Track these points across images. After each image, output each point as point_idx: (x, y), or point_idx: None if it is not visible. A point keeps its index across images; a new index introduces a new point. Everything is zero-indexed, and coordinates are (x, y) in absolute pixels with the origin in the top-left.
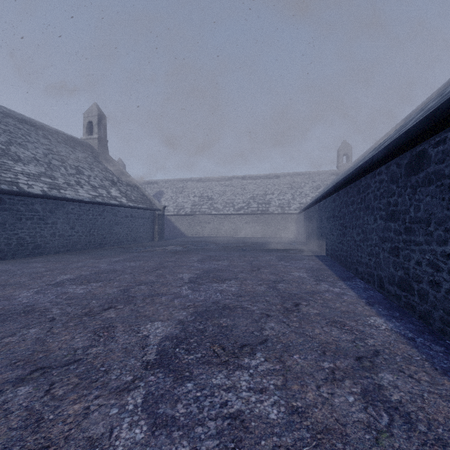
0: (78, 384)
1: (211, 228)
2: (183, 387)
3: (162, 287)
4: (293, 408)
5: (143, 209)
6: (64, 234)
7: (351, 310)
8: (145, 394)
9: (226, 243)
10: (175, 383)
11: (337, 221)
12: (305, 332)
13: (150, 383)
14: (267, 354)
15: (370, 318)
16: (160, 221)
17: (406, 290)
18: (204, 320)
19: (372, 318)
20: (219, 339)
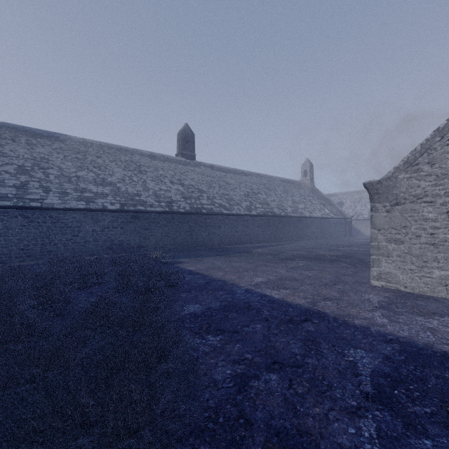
0: None
1: None
2: None
3: None
4: None
5: (340, 219)
6: (314, 232)
7: None
8: None
9: None
10: None
11: None
12: None
13: None
14: None
15: None
16: (349, 225)
17: None
18: None
19: None
20: None
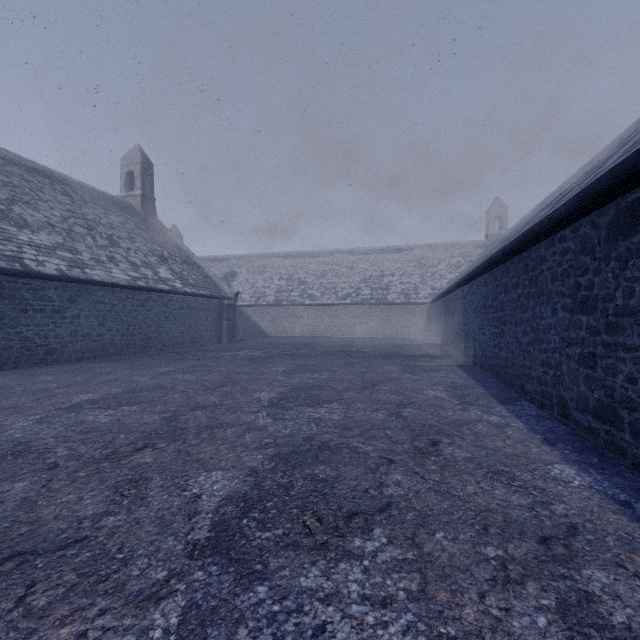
0: (74, 585)
1: (304, 325)
2: (251, 594)
3: (228, 413)
4: (441, 639)
5: (205, 296)
6: (90, 333)
7: (522, 452)
8: (184, 606)
9: (326, 346)
10: (237, 585)
11: (490, 314)
12: (451, 491)
13: (195, 585)
14: (392, 531)
15: (552, 466)
16: (231, 315)
17: (609, 421)
18: (289, 469)
19: (556, 466)
20: (313, 503)
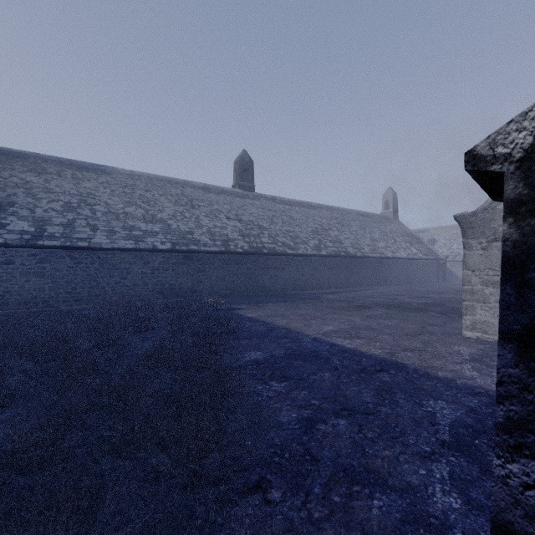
0: None
1: None
2: None
3: None
4: None
5: (431, 260)
6: (397, 276)
7: None
8: None
9: None
10: None
11: None
12: None
13: None
14: None
15: None
16: (443, 268)
17: None
18: None
19: None
20: None
